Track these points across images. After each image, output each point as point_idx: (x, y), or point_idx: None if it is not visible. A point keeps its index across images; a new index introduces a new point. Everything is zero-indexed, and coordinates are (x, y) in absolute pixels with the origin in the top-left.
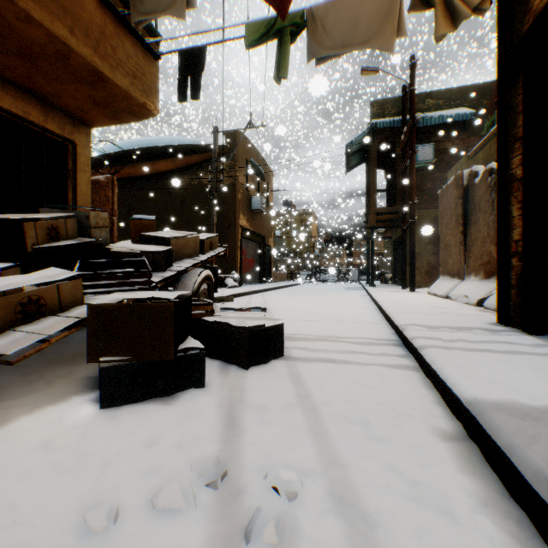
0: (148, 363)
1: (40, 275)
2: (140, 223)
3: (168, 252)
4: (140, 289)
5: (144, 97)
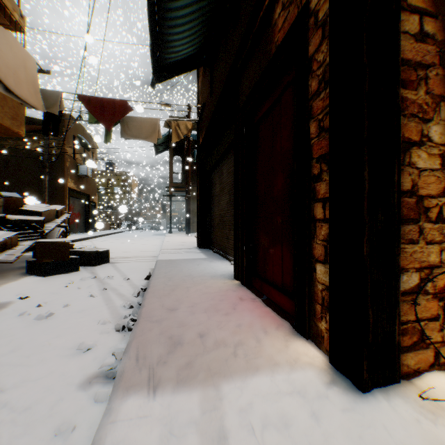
0: (60, 262)
1: (1, 233)
2: (12, 199)
3: (44, 219)
4: (40, 238)
5: (19, 128)
